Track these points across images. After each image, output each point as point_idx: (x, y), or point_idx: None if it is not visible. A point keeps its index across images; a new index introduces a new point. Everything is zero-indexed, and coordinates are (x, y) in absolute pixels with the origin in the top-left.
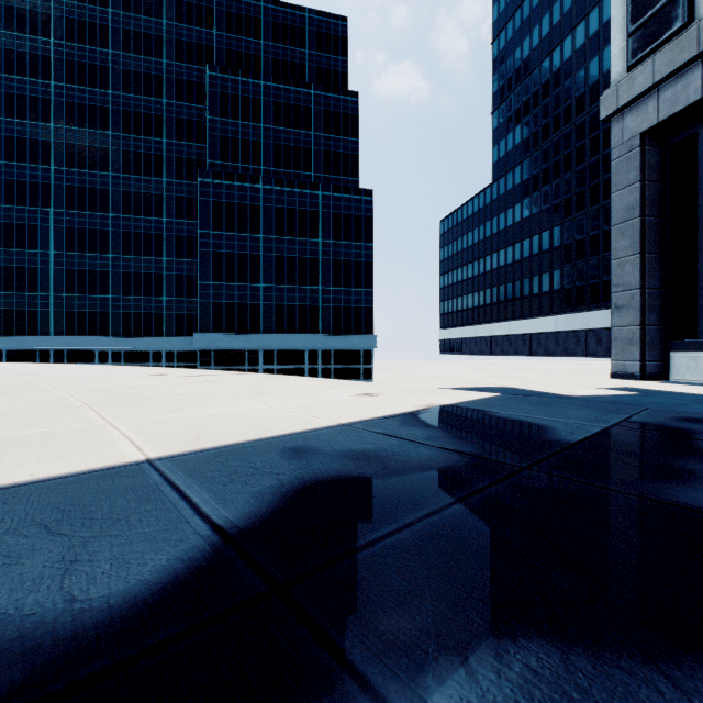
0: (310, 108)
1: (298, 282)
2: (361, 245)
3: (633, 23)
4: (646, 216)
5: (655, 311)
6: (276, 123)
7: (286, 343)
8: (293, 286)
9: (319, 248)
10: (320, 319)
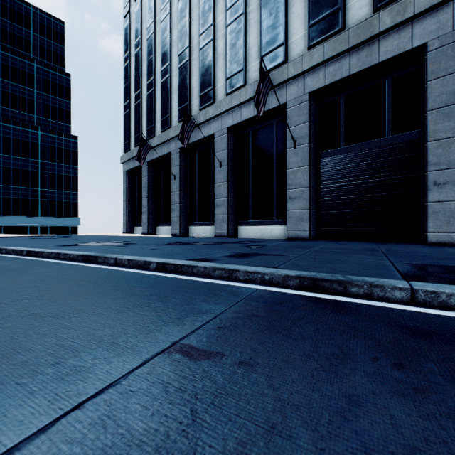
0: (33, 74)
1: (22, 184)
2: (70, 166)
3: (125, 142)
4: (128, 192)
5: (131, 216)
6: (4, 77)
7: (12, 221)
8: (18, 186)
9: (38, 165)
10: (39, 207)
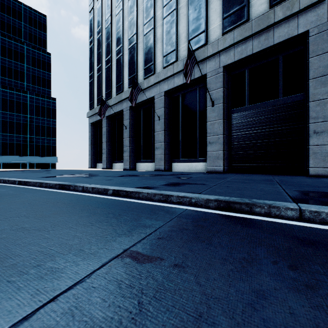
0: (24, 53)
1: (16, 133)
2: (50, 120)
3: (90, 102)
4: (92, 138)
5: (94, 156)
6: (3, 55)
7: (8, 159)
8: (13, 134)
9: (28, 119)
10: (28, 149)
